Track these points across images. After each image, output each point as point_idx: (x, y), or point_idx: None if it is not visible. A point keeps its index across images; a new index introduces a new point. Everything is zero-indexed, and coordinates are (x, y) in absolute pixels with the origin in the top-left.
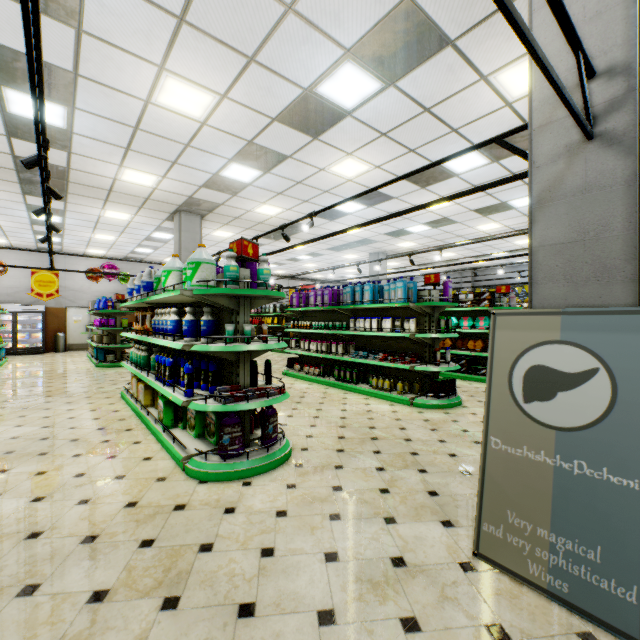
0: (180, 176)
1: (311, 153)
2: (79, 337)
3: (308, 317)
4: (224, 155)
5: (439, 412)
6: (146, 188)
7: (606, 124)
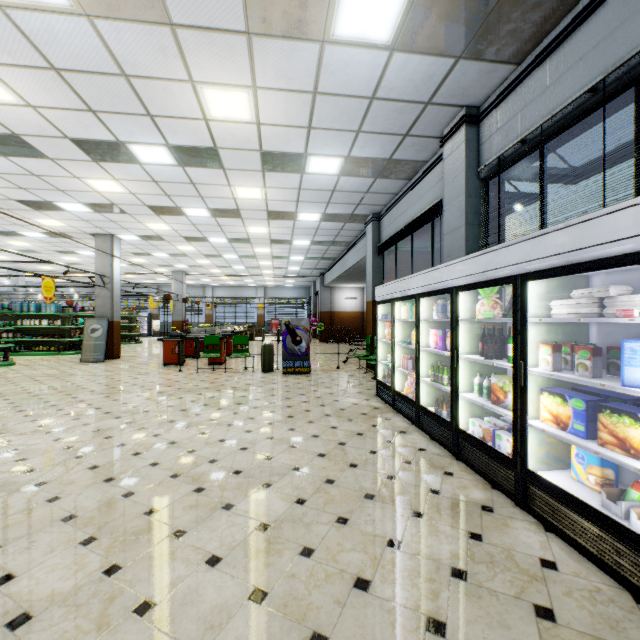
0: None
1: None
2: None
3: None
4: None
5: (73, 355)
6: None
7: (108, 286)
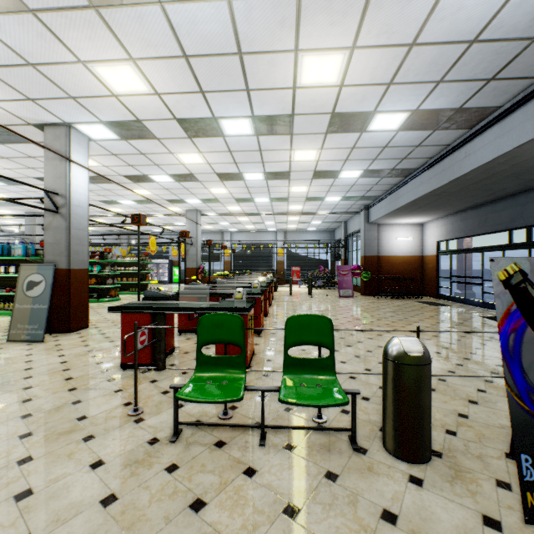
0: None
1: None
2: None
3: None
4: None
5: None
6: None
7: (62, 210)
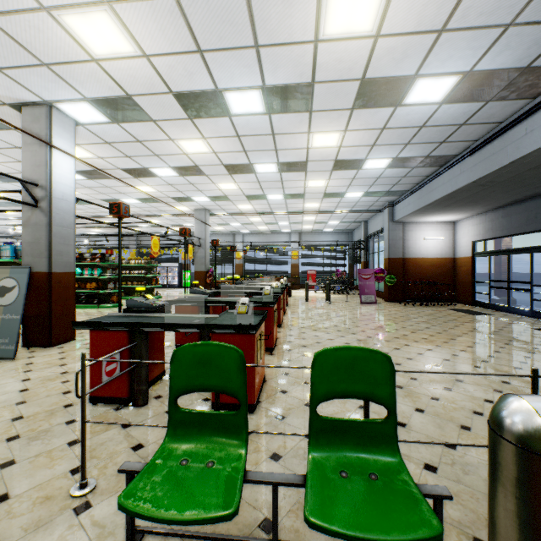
0: None
1: None
2: None
3: None
4: None
5: None
6: None
7: (42, 204)
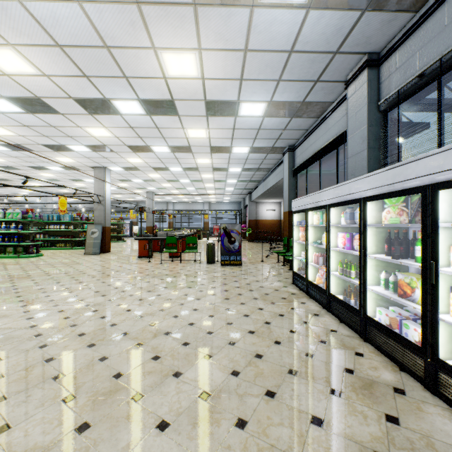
0: None
1: (34, 171)
2: None
3: None
4: None
5: (81, 249)
6: None
7: (102, 202)
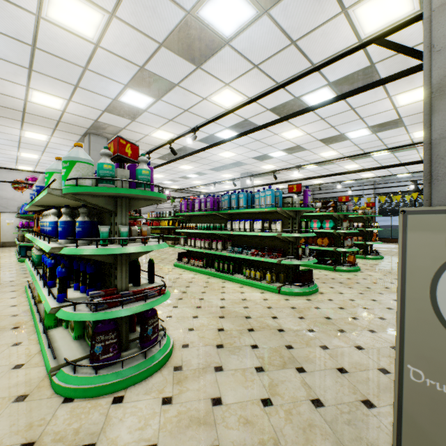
0: (84, 100)
1: (195, 82)
2: (11, 236)
3: (194, 220)
4: (120, 80)
5: (302, 299)
6: (56, 111)
7: None
